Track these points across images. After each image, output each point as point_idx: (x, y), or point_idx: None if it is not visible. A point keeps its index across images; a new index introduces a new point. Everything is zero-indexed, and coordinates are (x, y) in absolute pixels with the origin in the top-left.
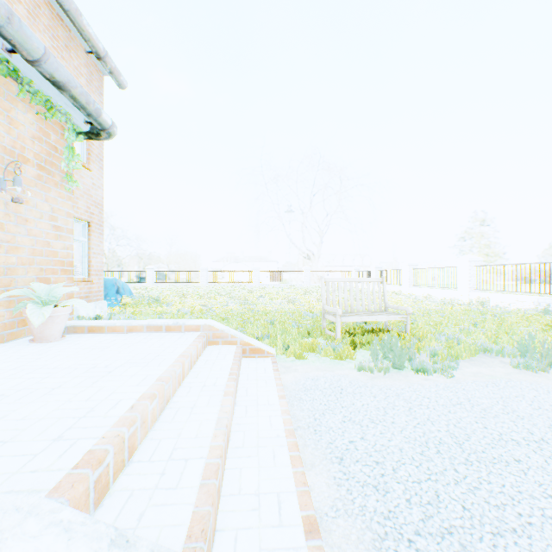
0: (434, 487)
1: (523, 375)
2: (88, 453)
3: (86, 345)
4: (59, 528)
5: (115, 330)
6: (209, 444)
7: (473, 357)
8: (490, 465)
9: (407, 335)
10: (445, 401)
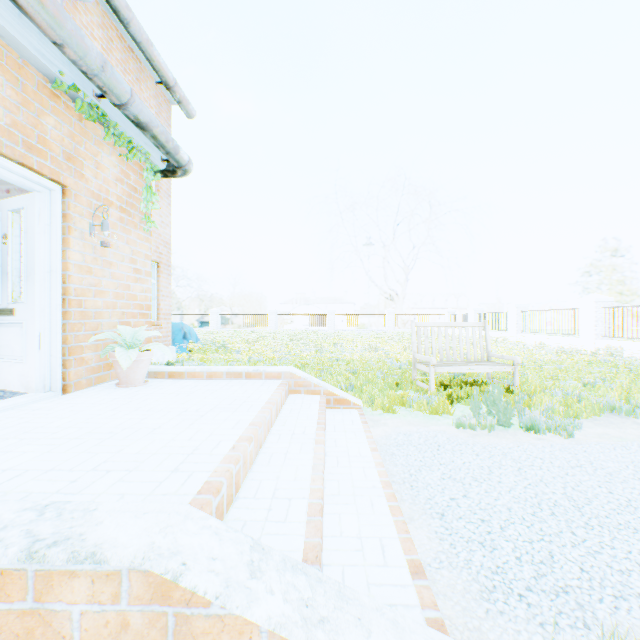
0: (547, 548)
1: None
2: (206, 483)
3: (170, 390)
4: (211, 531)
5: (194, 376)
6: (308, 487)
7: (599, 416)
8: (614, 530)
9: (515, 390)
10: (561, 463)
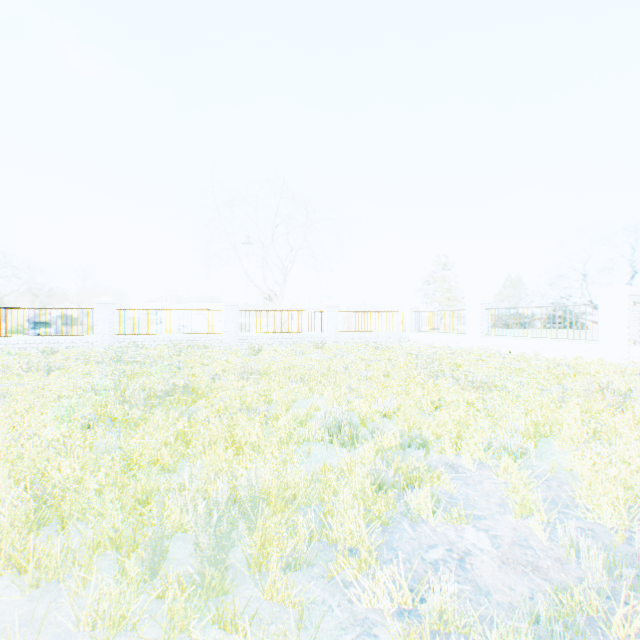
0: None
1: None
2: None
3: None
4: None
5: None
6: None
7: None
8: None
9: None
10: None
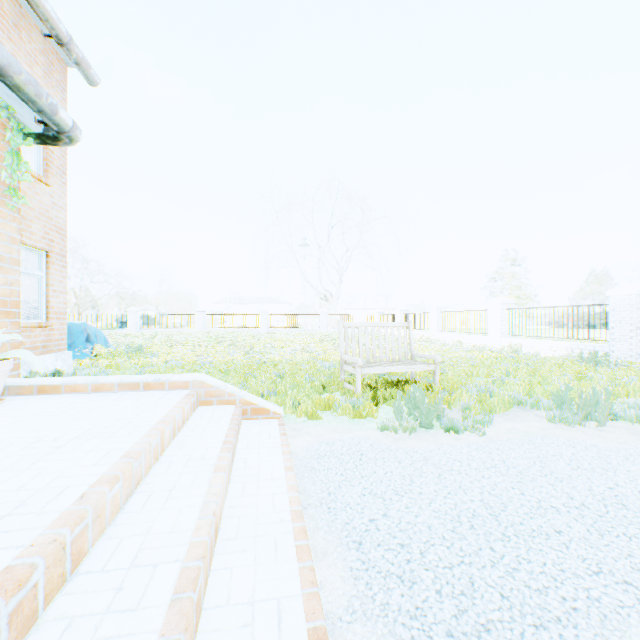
0: (468, 572)
1: (559, 430)
2: (3, 571)
3: (32, 411)
4: None
5: (75, 390)
6: (188, 541)
7: (507, 411)
8: (529, 539)
9: (436, 388)
10: (478, 464)
